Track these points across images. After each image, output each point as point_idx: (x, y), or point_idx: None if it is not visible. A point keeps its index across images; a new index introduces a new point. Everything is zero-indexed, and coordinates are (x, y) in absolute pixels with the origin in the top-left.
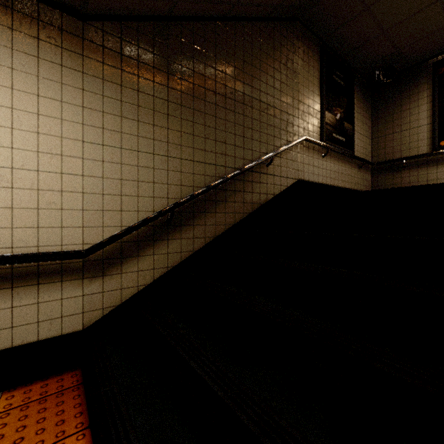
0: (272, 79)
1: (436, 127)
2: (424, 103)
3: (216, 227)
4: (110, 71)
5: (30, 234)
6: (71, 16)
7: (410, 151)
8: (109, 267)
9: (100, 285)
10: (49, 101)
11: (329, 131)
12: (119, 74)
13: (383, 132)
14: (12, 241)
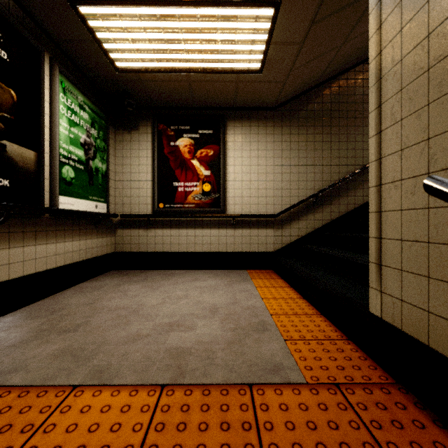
0: None
1: None
2: None
3: (347, 206)
4: (285, 129)
5: (255, 207)
6: (269, 111)
7: None
8: (284, 224)
9: (281, 232)
10: (261, 151)
11: None
12: (289, 129)
13: None
14: (250, 210)
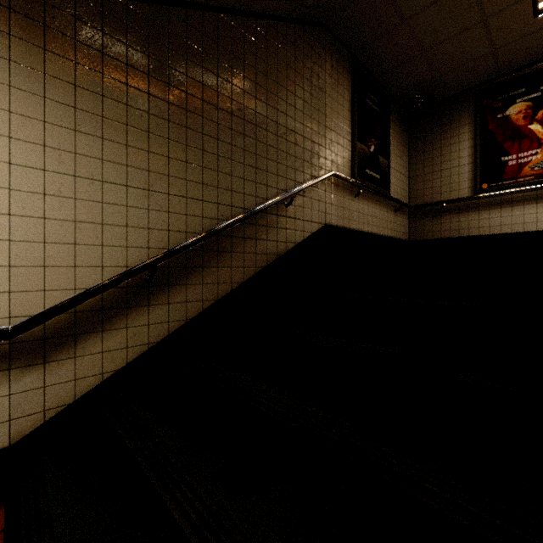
0: (293, 96)
1: (478, 168)
2: (466, 139)
3: (218, 287)
4: (57, 62)
5: None
6: None
7: (450, 194)
8: (56, 349)
9: (40, 377)
10: None
11: (361, 166)
12: (72, 69)
13: (422, 171)
14: None
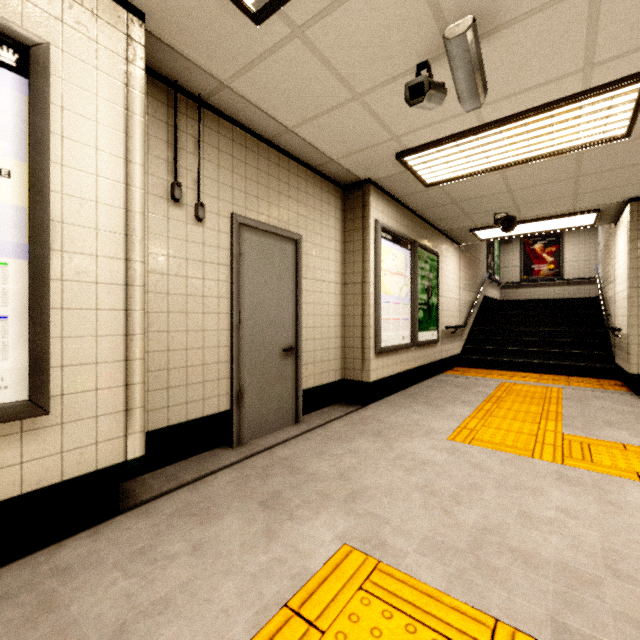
0: None
1: None
2: None
3: None
4: None
5: (582, 275)
6: None
7: None
8: None
9: None
10: (586, 245)
11: None
12: None
13: None
14: (578, 276)
